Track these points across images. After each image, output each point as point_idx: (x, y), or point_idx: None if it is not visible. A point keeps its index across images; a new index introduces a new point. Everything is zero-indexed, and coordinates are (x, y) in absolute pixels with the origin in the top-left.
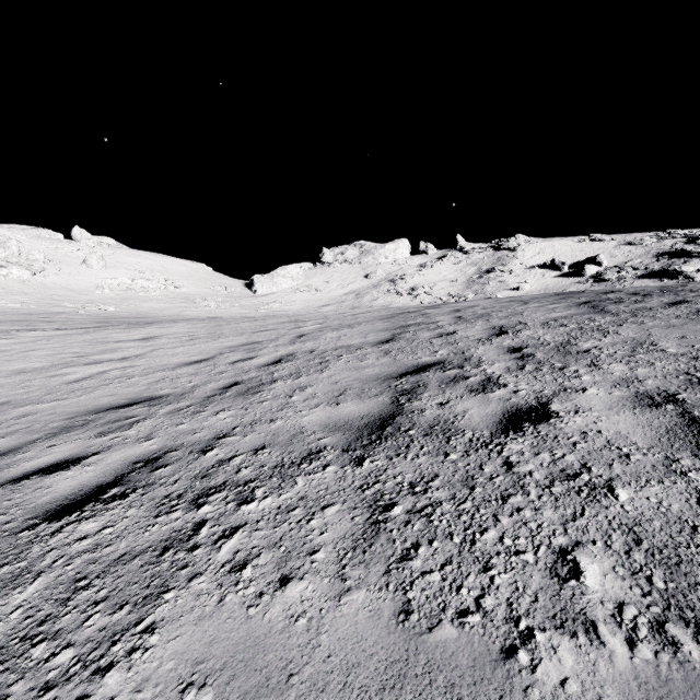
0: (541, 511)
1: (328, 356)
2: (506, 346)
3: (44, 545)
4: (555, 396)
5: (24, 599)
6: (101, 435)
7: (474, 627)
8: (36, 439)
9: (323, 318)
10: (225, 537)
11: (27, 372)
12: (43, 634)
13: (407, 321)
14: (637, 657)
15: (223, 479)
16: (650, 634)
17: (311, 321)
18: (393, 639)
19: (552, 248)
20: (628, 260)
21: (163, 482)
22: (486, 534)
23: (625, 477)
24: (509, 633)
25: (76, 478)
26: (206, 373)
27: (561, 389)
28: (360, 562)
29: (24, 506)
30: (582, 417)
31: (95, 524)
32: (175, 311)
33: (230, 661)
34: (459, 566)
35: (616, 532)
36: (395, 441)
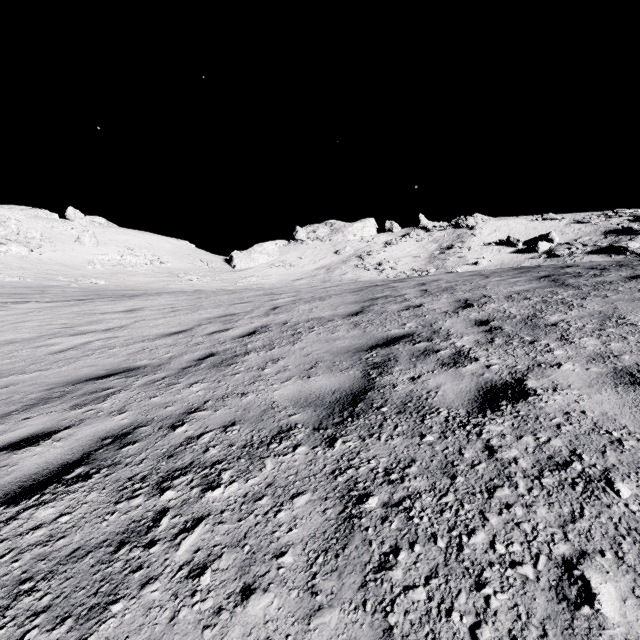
0: (534, 508)
1: (300, 327)
2: (473, 318)
3: None
4: (529, 371)
5: None
6: (75, 408)
7: None
8: (13, 410)
9: (296, 291)
10: (186, 531)
11: (16, 342)
12: None
13: (375, 294)
14: None
15: (190, 459)
16: None
17: (284, 293)
18: None
19: (508, 227)
20: (578, 237)
21: (129, 462)
22: (474, 537)
23: (622, 467)
24: None
25: (43, 455)
26: (183, 344)
27: (535, 364)
28: (332, 570)
29: None
30: (562, 395)
31: (53, 510)
32: (160, 284)
33: None
34: (447, 579)
35: (626, 539)
36: (367, 419)
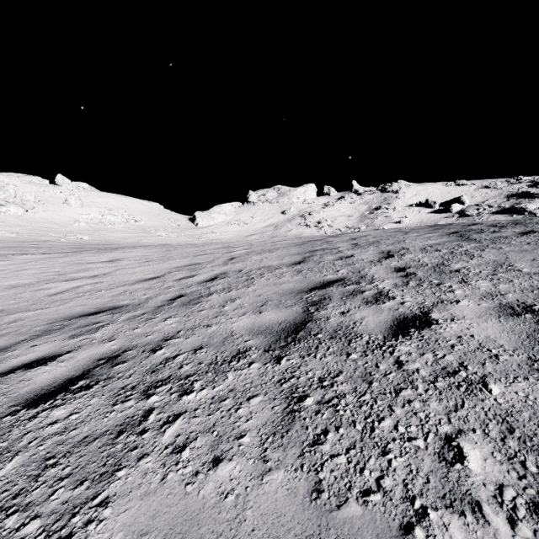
0: (428, 403)
1: (253, 274)
2: (393, 266)
3: (22, 428)
4: (434, 307)
5: (3, 475)
6: (73, 337)
7: (376, 505)
8: (22, 340)
9: (249, 245)
10: (169, 423)
11: (19, 287)
12: (16, 506)
13: (314, 247)
14: (518, 536)
15: (168, 374)
16: (528, 514)
17: (239, 247)
18: (307, 515)
19: (426, 191)
20: (485, 200)
21: (120, 376)
22: (383, 422)
23: (496, 374)
24: (406, 512)
25: (51, 372)
26: (157, 288)
27: (439, 301)
28: (279, 446)
29: (9, 395)
30: (457, 324)
31: (64, 411)
32: (135, 239)
33: (169, 533)
34: (362, 450)
35: (492, 421)
36: (306, 343)
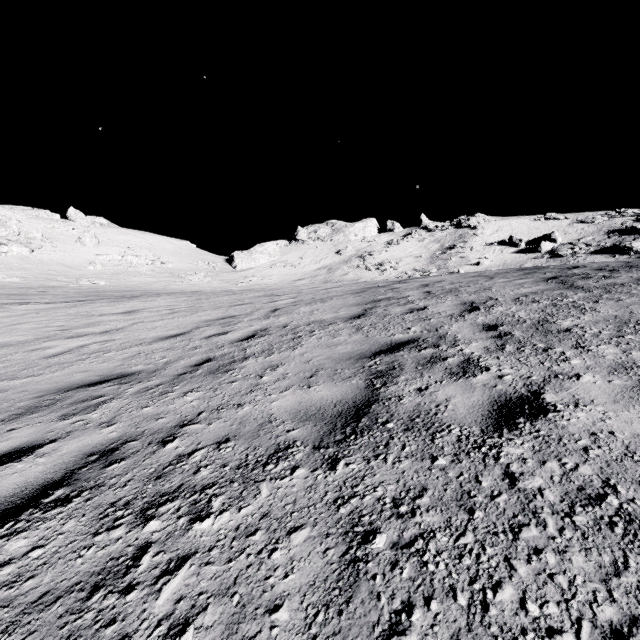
0: (569, 555)
1: (301, 331)
2: (481, 323)
3: None
4: (546, 383)
5: None
6: (64, 418)
7: None
8: None
9: (296, 292)
10: (169, 573)
11: (11, 345)
12: None
13: (377, 295)
14: None
15: (179, 482)
16: None
17: (285, 295)
18: None
19: (510, 226)
20: (581, 237)
21: (113, 483)
22: (500, 592)
23: None
24: None
25: (23, 473)
26: (180, 348)
27: (551, 375)
28: (334, 633)
29: None
30: (585, 412)
31: (25, 542)
32: (161, 285)
33: None
34: None
35: None
36: (372, 436)
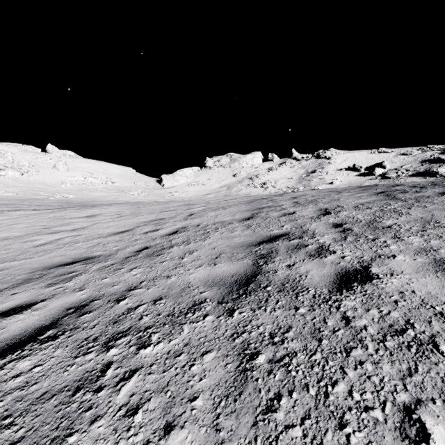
0: (381, 365)
1: (209, 228)
2: (331, 222)
3: None
4: (373, 261)
5: None
6: (49, 286)
7: None
8: (5, 288)
9: (206, 203)
10: (125, 380)
11: (10, 239)
12: None
13: (261, 204)
14: None
15: (129, 325)
16: None
17: (198, 204)
18: None
19: (354, 157)
20: (403, 165)
21: (85, 326)
22: (336, 387)
23: (444, 334)
24: None
25: (24, 321)
26: (126, 240)
27: (376, 256)
28: (232, 412)
29: None
30: (397, 279)
31: (29, 362)
32: (112, 197)
33: None
34: (317, 420)
35: None
36: (257, 295)
